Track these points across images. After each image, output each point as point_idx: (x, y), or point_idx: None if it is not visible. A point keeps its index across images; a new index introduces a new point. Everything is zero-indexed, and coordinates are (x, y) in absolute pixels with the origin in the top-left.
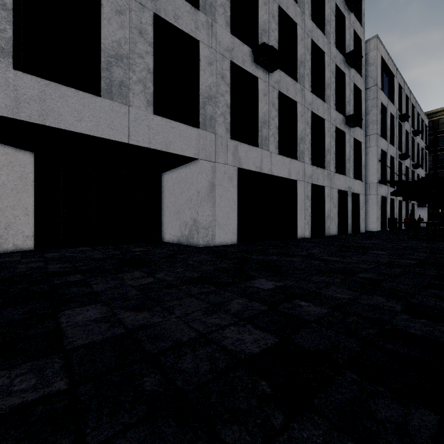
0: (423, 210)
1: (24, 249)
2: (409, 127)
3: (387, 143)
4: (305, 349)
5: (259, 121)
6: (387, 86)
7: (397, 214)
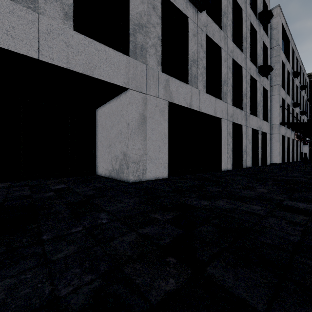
0: (305, 147)
1: None
2: (298, 82)
3: (285, 93)
4: None
5: (189, 59)
6: (284, 48)
7: (291, 149)
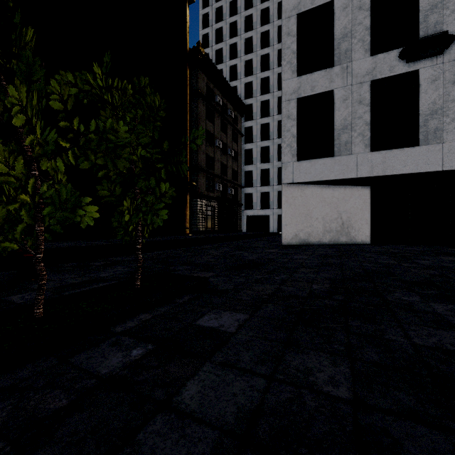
0: None
1: (365, 243)
2: None
3: None
4: None
5: None
6: None
7: None
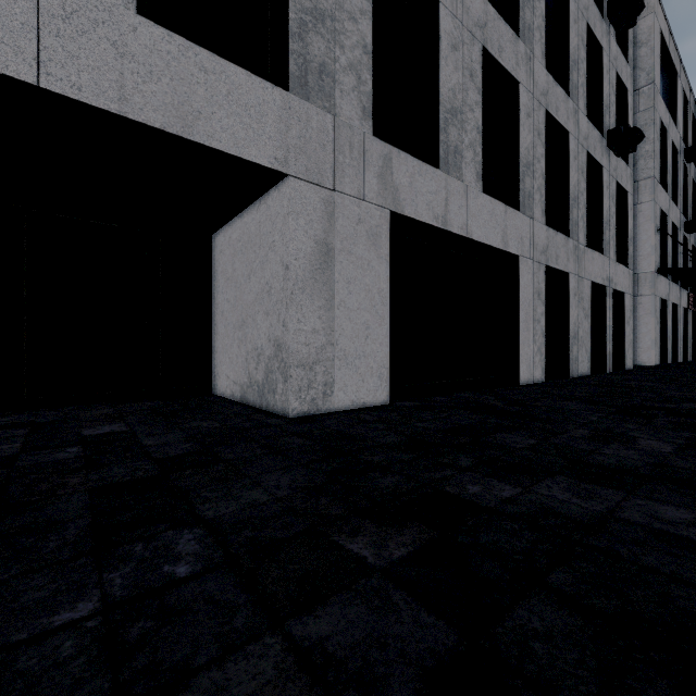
0: None
1: None
2: None
3: (668, 198)
4: None
5: (442, 107)
6: (665, 92)
7: (681, 333)
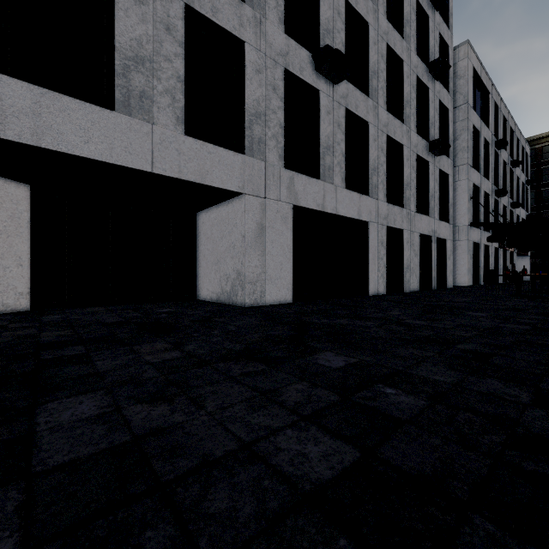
0: (524, 260)
1: (17, 310)
2: (507, 156)
3: (480, 176)
4: (402, 471)
5: (321, 146)
6: (480, 104)
7: (492, 264)
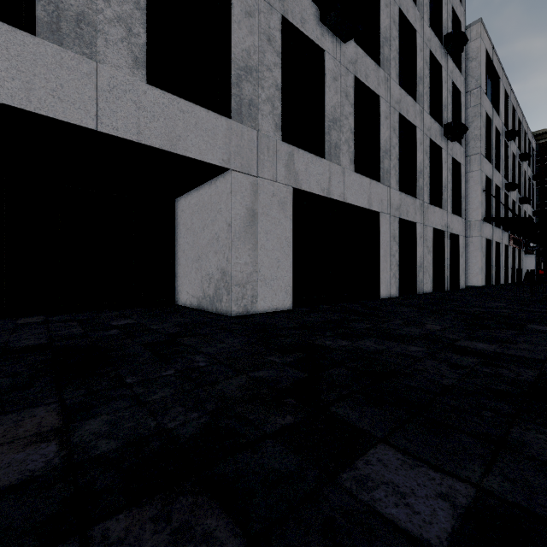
0: (529, 258)
1: None
2: (516, 149)
3: (492, 167)
4: None
5: (327, 118)
6: (491, 91)
7: (503, 263)
